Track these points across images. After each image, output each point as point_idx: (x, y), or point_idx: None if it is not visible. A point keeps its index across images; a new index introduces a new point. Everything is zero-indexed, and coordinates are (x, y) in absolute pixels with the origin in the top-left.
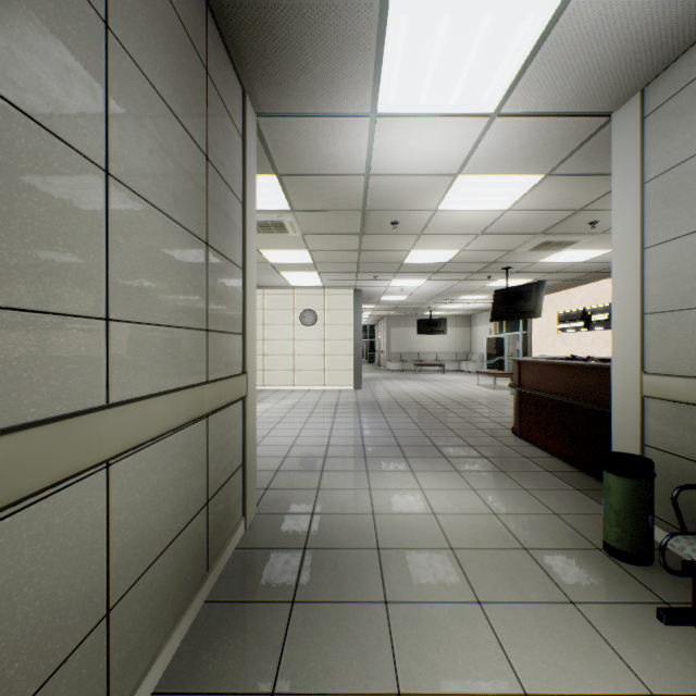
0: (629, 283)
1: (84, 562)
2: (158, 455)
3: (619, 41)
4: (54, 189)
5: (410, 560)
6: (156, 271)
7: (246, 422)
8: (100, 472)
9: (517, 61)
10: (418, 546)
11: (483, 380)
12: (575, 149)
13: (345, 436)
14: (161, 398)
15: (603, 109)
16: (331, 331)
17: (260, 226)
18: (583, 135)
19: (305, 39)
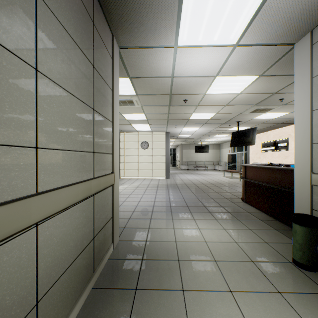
0: (304, 128)
1: (22, 279)
2: (66, 217)
3: (301, 5)
4: (3, 76)
5: (194, 267)
6: (65, 122)
7: (113, 196)
8: (32, 229)
9: (248, 17)
10: (198, 259)
11: (226, 174)
12: (275, 62)
13: (161, 201)
14: (67, 188)
15: (290, 41)
16: (155, 151)
17: (122, 102)
18: (279, 55)
19: (142, 7)
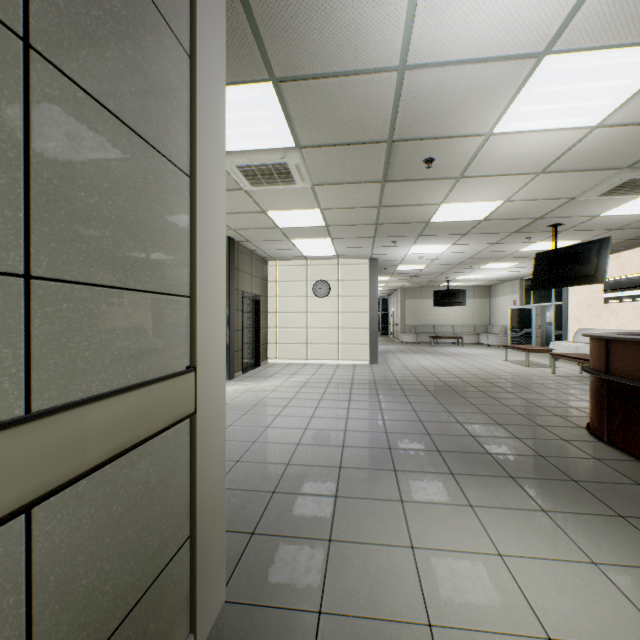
0: None
1: None
2: None
3: None
4: None
5: None
6: None
7: (196, 458)
8: None
9: None
10: None
11: (509, 354)
12: None
13: (364, 431)
14: None
15: None
16: (344, 302)
17: (261, 174)
18: None
19: None
